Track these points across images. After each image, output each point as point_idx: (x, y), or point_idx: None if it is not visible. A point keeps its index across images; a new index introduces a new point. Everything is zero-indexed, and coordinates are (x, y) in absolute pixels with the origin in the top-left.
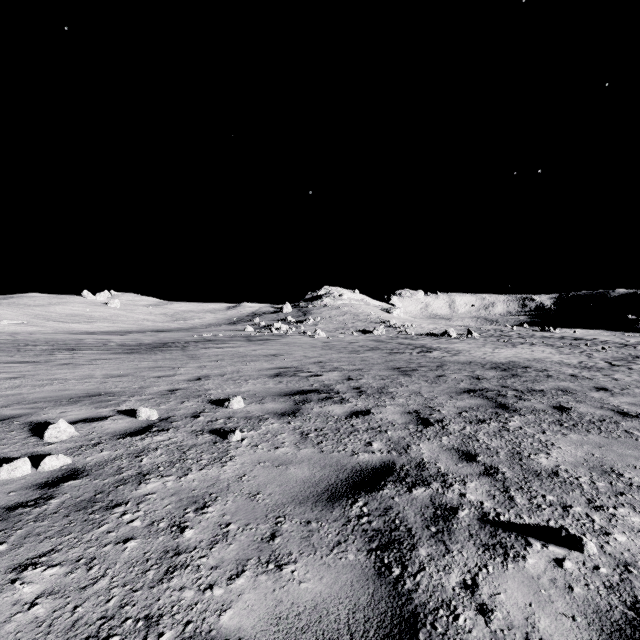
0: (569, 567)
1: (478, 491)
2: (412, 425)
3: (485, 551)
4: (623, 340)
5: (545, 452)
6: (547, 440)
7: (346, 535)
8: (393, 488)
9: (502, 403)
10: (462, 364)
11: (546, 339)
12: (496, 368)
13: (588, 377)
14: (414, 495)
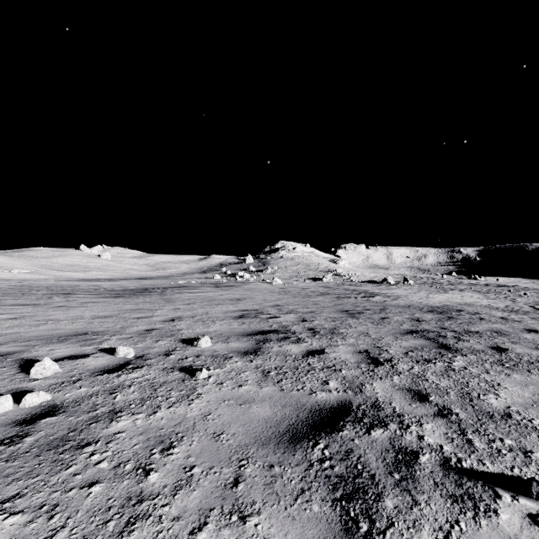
0: None
1: (435, 433)
2: (364, 364)
3: (453, 503)
4: None
5: (493, 392)
6: (492, 380)
7: (309, 482)
8: (352, 429)
9: (444, 343)
10: (402, 307)
11: (473, 286)
12: (433, 311)
13: (517, 320)
14: (373, 437)
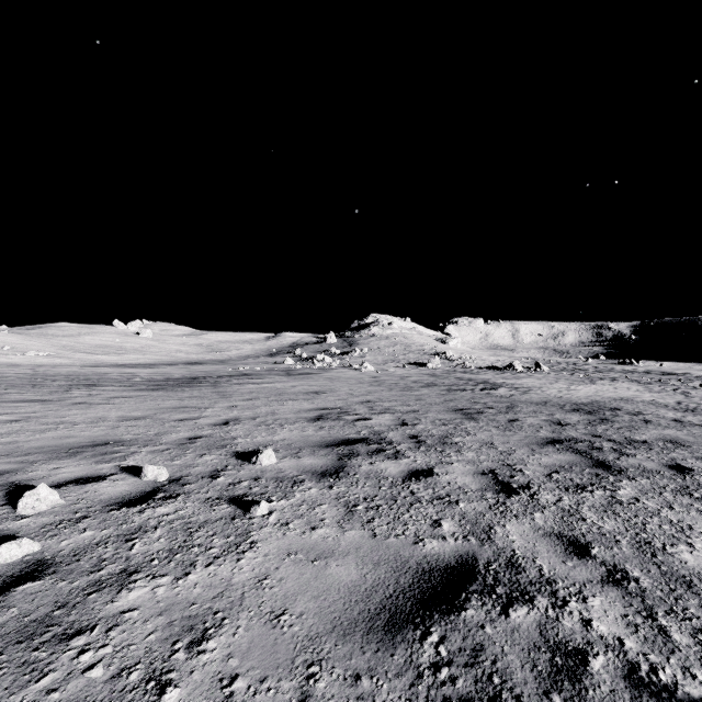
0: None
1: (609, 616)
2: (490, 493)
3: None
4: None
5: (685, 542)
6: (680, 520)
7: None
8: (480, 607)
9: (600, 460)
10: (536, 405)
11: (629, 374)
12: (578, 410)
13: (697, 423)
14: (513, 622)
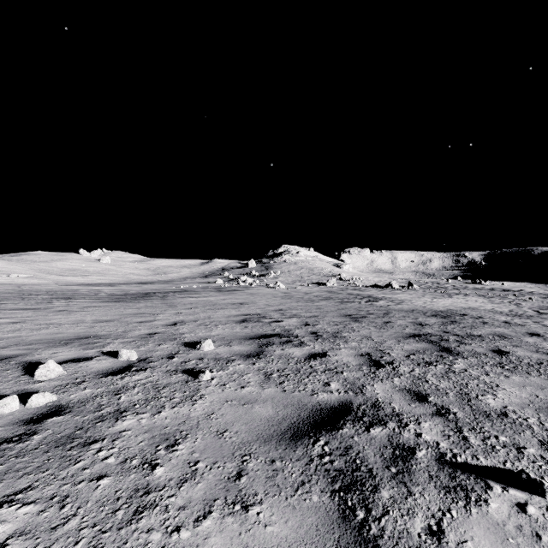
0: (533, 513)
1: (433, 431)
2: (365, 367)
3: (446, 494)
4: (547, 291)
5: (491, 393)
6: (491, 382)
7: (309, 475)
8: (352, 427)
9: (445, 347)
10: (406, 312)
11: (478, 290)
12: (436, 315)
13: (520, 324)
14: (372, 434)
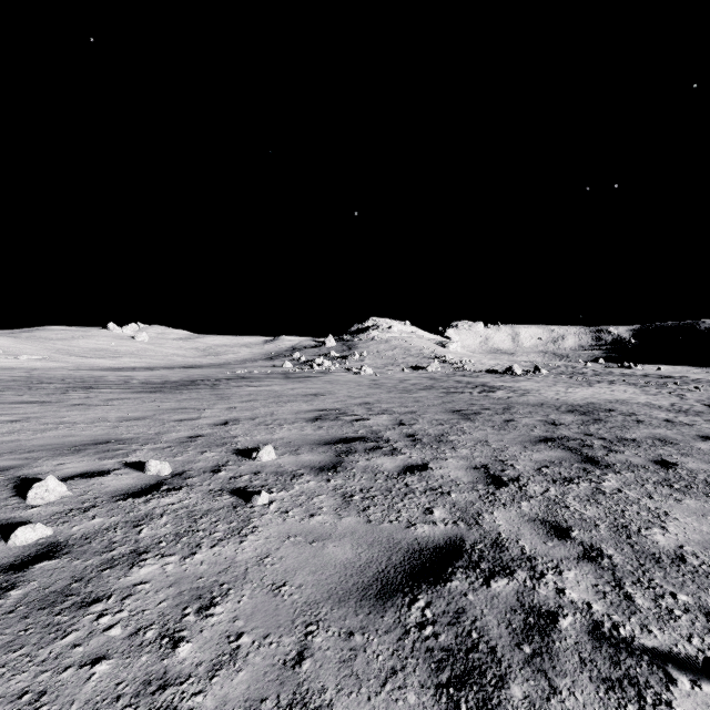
0: None
1: (581, 585)
2: (481, 485)
3: (609, 692)
4: None
5: (659, 525)
6: (657, 508)
7: (403, 658)
8: (464, 579)
9: (589, 456)
10: (532, 406)
11: (627, 377)
12: (574, 411)
13: (687, 423)
14: (494, 590)
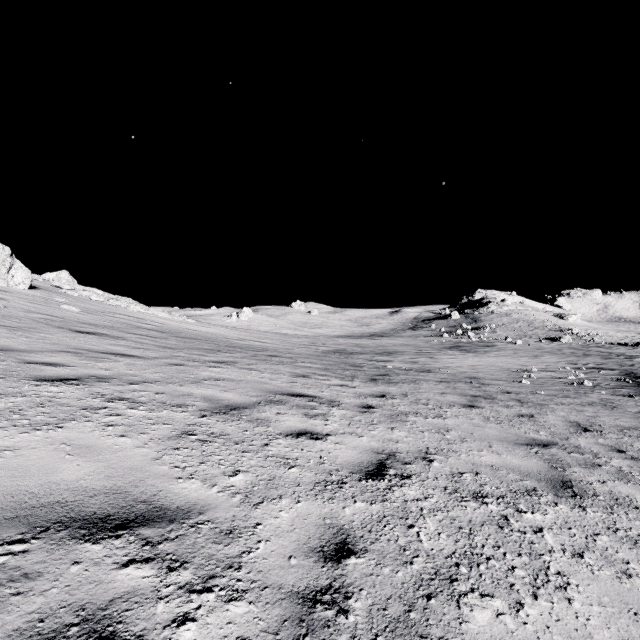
0: None
1: None
2: None
3: None
4: None
5: None
6: None
7: None
8: None
9: None
10: None
11: None
12: None
13: None
14: None
